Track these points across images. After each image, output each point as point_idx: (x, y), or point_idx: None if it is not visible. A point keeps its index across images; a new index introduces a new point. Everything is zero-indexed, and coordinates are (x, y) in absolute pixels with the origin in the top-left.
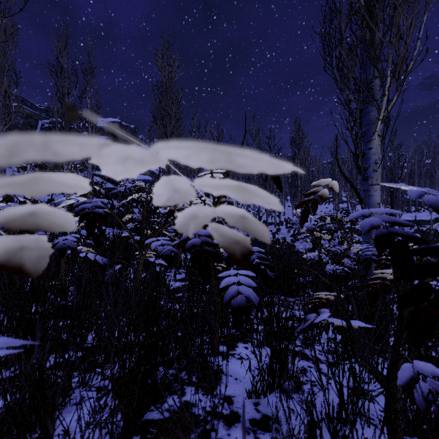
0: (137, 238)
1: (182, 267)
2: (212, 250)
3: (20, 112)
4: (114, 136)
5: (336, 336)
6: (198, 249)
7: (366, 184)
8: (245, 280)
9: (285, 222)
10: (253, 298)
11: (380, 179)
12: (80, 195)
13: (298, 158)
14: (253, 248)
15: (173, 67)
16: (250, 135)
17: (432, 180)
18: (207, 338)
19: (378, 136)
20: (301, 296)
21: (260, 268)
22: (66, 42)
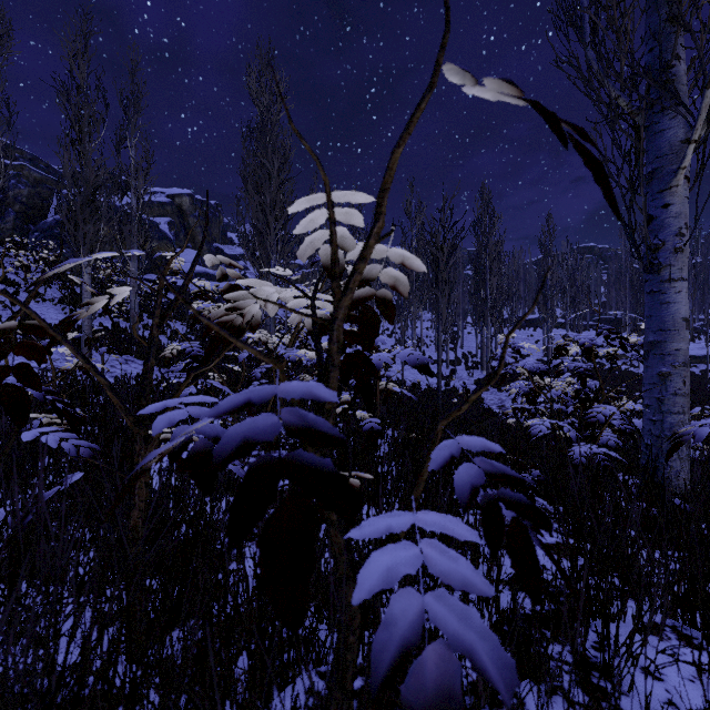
0: (192, 389)
1: (282, 445)
2: (325, 465)
3: (23, 177)
4: (183, 217)
5: (708, 700)
6: (266, 459)
7: (657, 279)
8: (448, 563)
9: (463, 359)
10: (491, 662)
11: (686, 269)
12: (121, 314)
13: (487, 251)
14: (466, 440)
15: (277, 95)
16: (407, 214)
17: (705, 289)
18: (320, 678)
19: (685, 180)
20: None
21: (501, 521)
22: (87, 43)
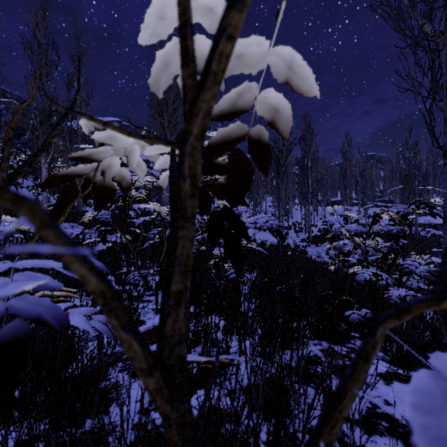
0: (103, 246)
1: None
2: None
3: (10, 109)
4: None
5: None
6: None
7: None
8: None
9: (293, 226)
10: None
11: None
12: None
13: (309, 156)
14: None
15: None
16: None
17: None
18: None
19: None
20: (352, 339)
21: None
22: (45, 14)
